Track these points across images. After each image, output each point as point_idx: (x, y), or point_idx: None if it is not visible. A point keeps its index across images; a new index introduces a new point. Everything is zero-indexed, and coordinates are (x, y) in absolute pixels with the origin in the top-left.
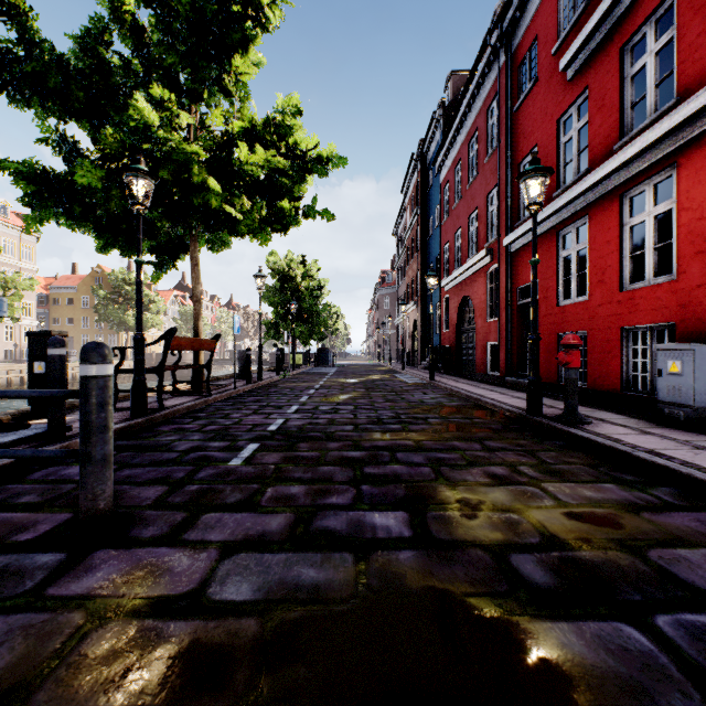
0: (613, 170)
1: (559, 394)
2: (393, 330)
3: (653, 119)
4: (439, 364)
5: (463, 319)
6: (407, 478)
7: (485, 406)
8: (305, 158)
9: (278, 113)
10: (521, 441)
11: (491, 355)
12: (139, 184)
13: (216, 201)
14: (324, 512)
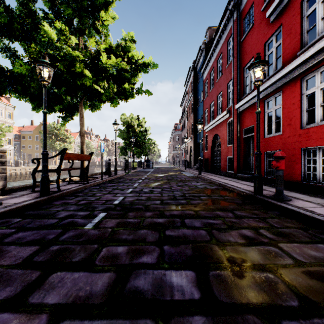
0: (297, 65)
1: (266, 182)
2: (180, 151)
3: (321, 36)
4: (202, 167)
5: (215, 145)
6: (192, 239)
7: (229, 189)
8: (136, 63)
9: (123, 39)
10: (254, 211)
11: (229, 163)
12: (45, 70)
13: (89, 82)
14: (137, 271)
